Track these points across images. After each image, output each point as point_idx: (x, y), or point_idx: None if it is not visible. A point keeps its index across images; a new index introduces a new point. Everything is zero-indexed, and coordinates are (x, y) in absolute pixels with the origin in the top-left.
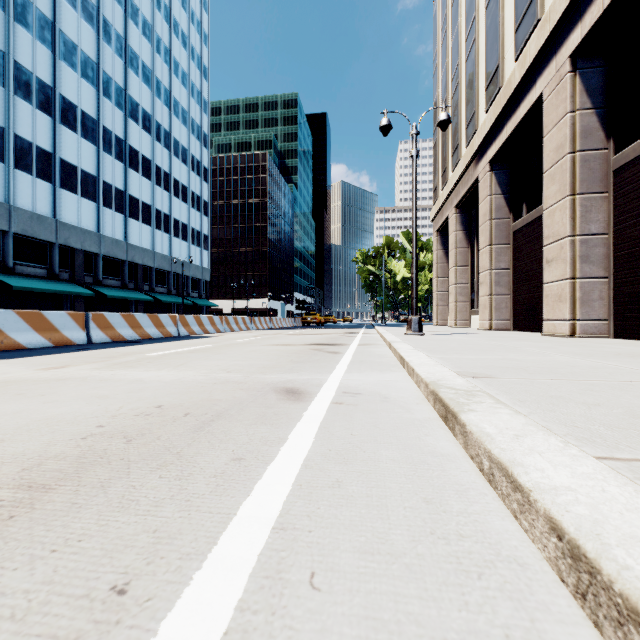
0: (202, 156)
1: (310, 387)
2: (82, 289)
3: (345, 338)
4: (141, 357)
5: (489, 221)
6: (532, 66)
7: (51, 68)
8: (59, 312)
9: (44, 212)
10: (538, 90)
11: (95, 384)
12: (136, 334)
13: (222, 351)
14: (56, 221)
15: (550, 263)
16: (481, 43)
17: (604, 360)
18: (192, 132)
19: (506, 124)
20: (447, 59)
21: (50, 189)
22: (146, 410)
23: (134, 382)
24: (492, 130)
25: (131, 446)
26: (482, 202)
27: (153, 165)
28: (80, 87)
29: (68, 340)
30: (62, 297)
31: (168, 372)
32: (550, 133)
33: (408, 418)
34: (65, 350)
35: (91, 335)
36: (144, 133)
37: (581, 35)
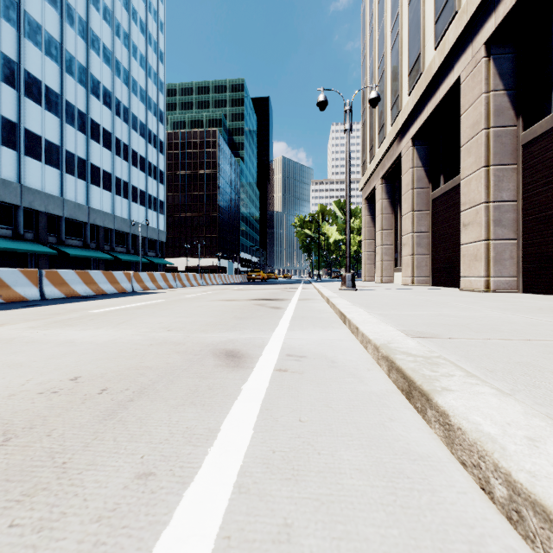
0: (158, 131)
1: (252, 349)
2: (46, 248)
3: (286, 293)
4: (86, 314)
5: (411, 190)
6: (450, 53)
7: (16, 45)
8: (10, 269)
9: (9, 177)
10: (456, 74)
11: (17, 347)
12: (90, 290)
13: (169, 307)
14: (21, 186)
15: (467, 226)
16: (404, 35)
17: (534, 315)
18: (149, 109)
19: (427, 105)
20: (374, 50)
21: (15, 156)
22: (56, 385)
23: (63, 344)
24: (414, 110)
25: (3, 451)
26: (405, 174)
27: (113, 137)
28: (44, 64)
29: (20, 296)
30: (27, 255)
31: (106, 331)
32: (467, 112)
33: (363, 391)
34: (13, 306)
35: (44, 291)
36: (105, 108)
37: (495, 24)
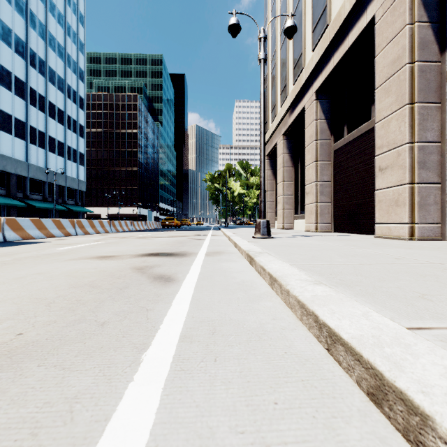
0: (78, 87)
1: None
2: None
3: (193, 242)
4: None
5: (315, 141)
6: None
7: None
8: None
9: None
10: (369, 14)
11: None
12: None
13: None
14: None
15: (384, 170)
16: None
17: None
18: (68, 66)
19: (333, 55)
20: (276, 20)
21: None
22: None
23: None
24: (319, 64)
25: None
26: (308, 126)
27: (27, 87)
28: None
29: None
30: None
31: None
32: (384, 50)
33: None
34: None
35: None
36: (17, 57)
37: None
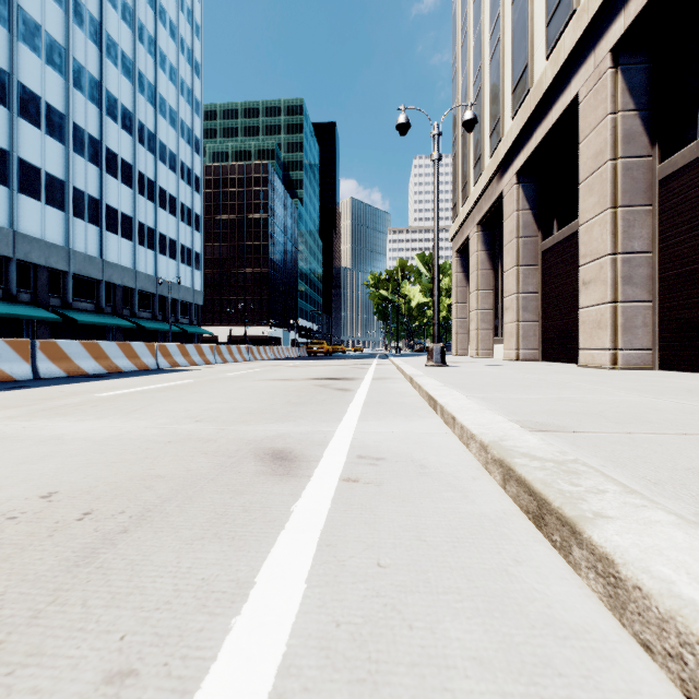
0: (193, 163)
1: (309, 447)
2: (46, 313)
3: (356, 370)
4: (88, 398)
5: (516, 239)
6: (567, 63)
7: (7, 50)
8: None
9: None
10: (573, 90)
11: None
12: (101, 367)
13: (202, 389)
14: (14, 232)
15: (587, 285)
16: (507, 41)
17: (685, 400)
18: (182, 135)
19: (536, 130)
20: (468, 61)
21: (6, 194)
22: (18, 505)
23: (45, 442)
24: (520, 137)
25: None
26: (508, 218)
27: (135, 171)
28: (44, 75)
29: (5, 375)
30: (22, 322)
31: (110, 422)
32: (587, 138)
33: (470, 514)
34: None
35: (38, 368)
36: (124, 133)
37: (624, 25)
